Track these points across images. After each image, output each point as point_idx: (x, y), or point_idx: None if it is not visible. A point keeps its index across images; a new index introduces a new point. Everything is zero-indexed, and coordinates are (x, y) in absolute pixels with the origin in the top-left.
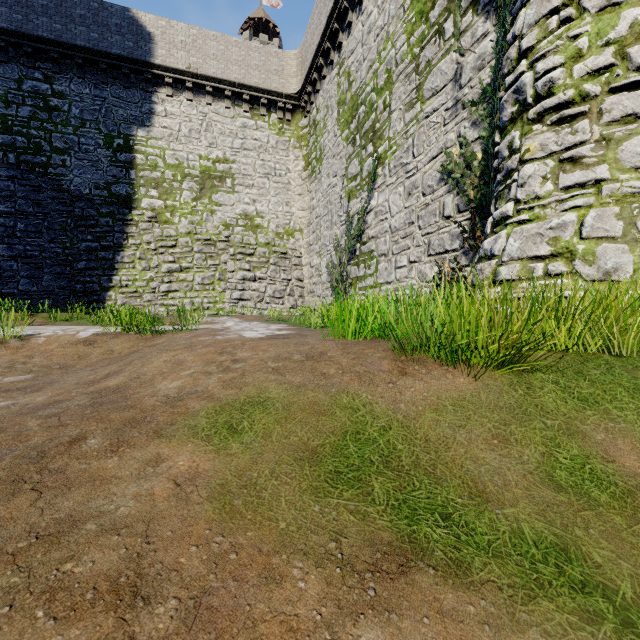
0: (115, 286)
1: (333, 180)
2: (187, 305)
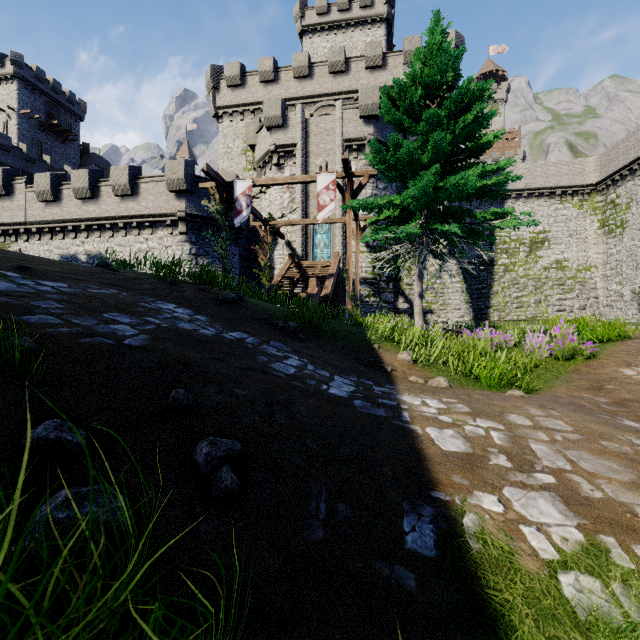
0: (491, 306)
1: (638, 243)
2: (528, 315)
